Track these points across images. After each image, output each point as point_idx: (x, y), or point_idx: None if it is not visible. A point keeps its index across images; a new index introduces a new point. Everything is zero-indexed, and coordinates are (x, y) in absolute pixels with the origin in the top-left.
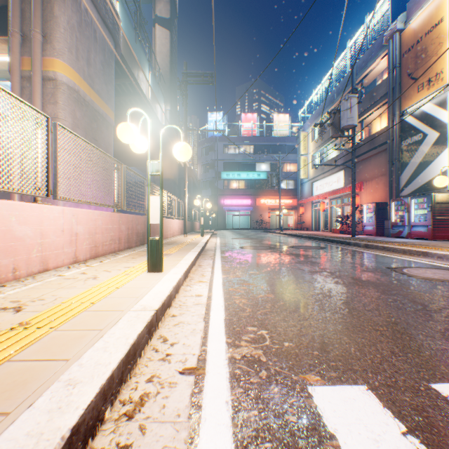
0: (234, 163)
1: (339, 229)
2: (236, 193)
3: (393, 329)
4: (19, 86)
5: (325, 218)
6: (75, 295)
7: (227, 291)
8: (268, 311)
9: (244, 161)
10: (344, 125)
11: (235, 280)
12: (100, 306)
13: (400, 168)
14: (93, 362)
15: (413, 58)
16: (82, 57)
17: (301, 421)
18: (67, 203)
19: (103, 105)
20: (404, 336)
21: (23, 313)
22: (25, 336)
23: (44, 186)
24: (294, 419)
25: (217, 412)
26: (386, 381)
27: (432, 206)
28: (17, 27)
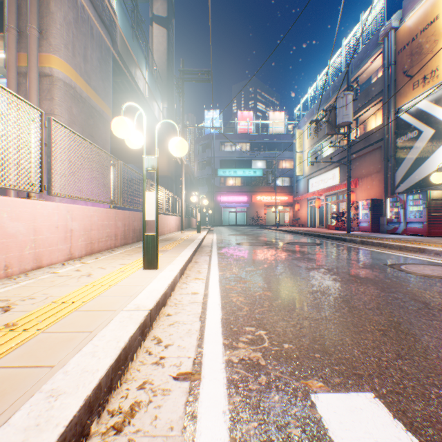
0: (231, 160)
1: (334, 225)
2: (233, 190)
3: (396, 329)
4: (15, 82)
5: (321, 215)
6: (67, 293)
7: (224, 289)
8: (266, 310)
9: (240, 158)
10: (340, 122)
11: (232, 278)
12: (92, 306)
13: (395, 164)
14: (80, 369)
15: (408, 56)
16: (78, 53)
17: (305, 435)
18: (64, 199)
19: (100, 102)
20: (408, 337)
21: (11, 314)
22: (10, 339)
23: (37, 181)
24: (297, 433)
25: (213, 425)
26: (394, 387)
27: (427, 203)
28: (13, 22)
